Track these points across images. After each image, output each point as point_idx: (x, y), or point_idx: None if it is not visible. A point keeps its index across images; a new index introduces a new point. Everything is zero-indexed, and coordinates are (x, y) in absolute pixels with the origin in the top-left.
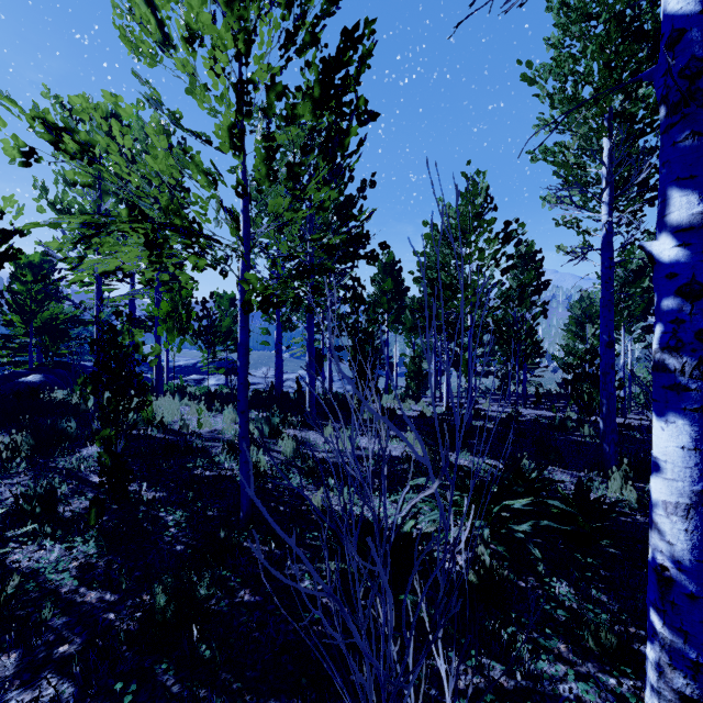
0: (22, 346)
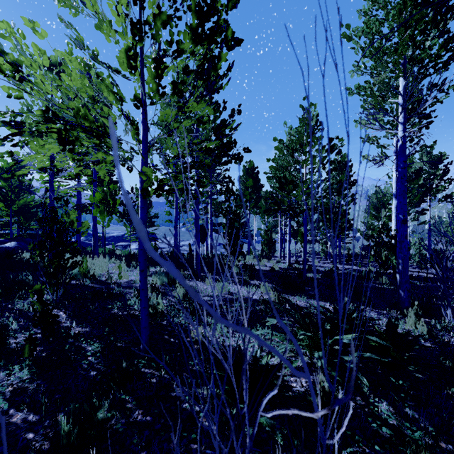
0: (6, 223)
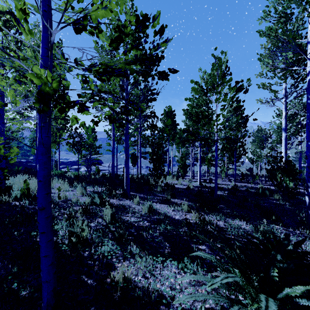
0: None
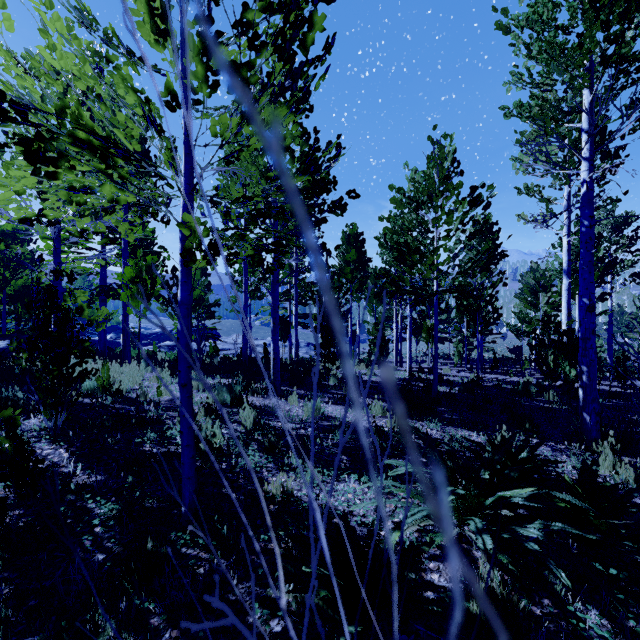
0: None
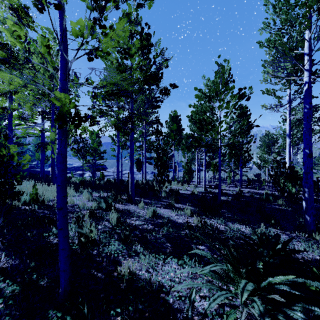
0: None
